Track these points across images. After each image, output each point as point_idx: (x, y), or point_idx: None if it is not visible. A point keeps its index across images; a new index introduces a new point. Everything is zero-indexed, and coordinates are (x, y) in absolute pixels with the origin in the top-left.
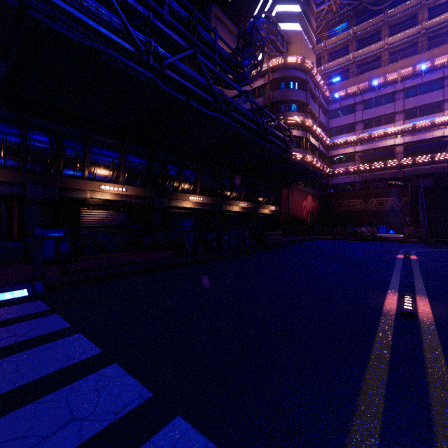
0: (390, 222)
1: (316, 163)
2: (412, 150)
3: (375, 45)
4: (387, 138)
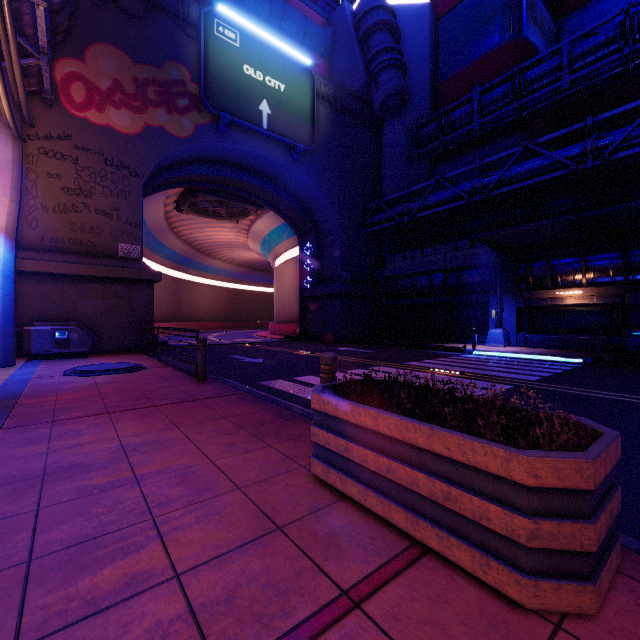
0: None
1: None
2: None
3: None
4: None
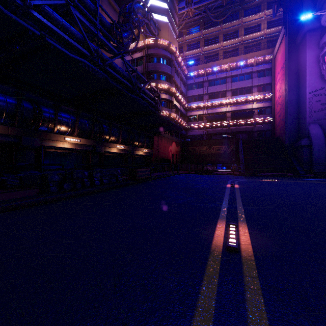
0: (224, 162)
1: (178, 119)
2: (236, 116)
3: (215, 45)
4: (222, 107)
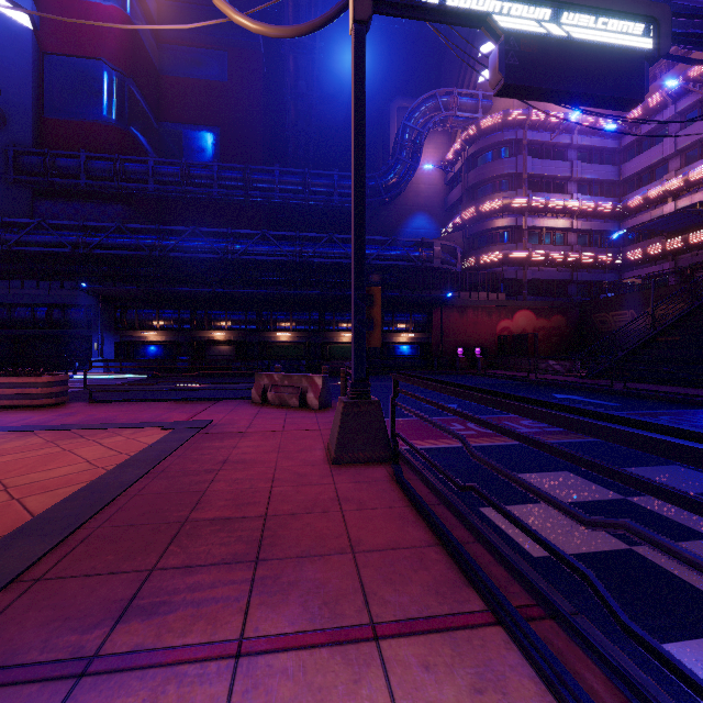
0: None
1: (546, 258)
2: None
3: None
4: None
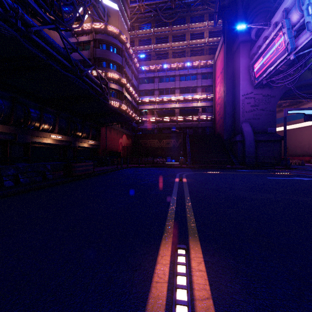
0: (173, 155)
1: (130, 112)
2: (183, 112)
3: (165, 44)
4: (171, 103)
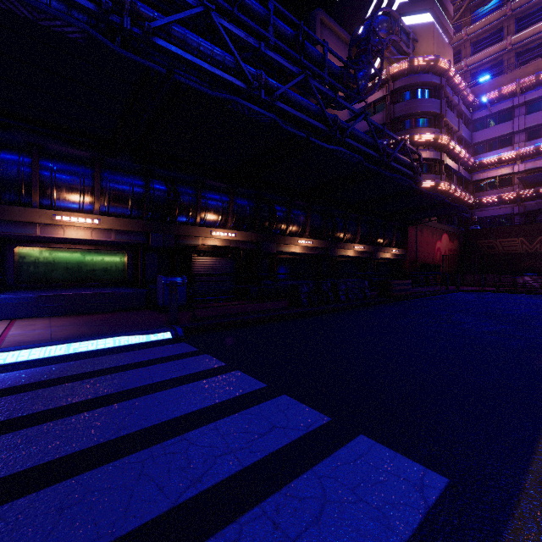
0: None
1: (455, 191)
2: None
3: None
4: None
